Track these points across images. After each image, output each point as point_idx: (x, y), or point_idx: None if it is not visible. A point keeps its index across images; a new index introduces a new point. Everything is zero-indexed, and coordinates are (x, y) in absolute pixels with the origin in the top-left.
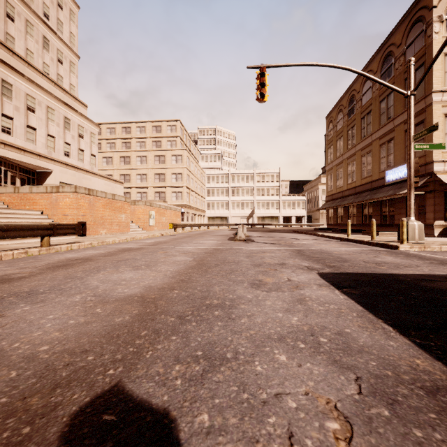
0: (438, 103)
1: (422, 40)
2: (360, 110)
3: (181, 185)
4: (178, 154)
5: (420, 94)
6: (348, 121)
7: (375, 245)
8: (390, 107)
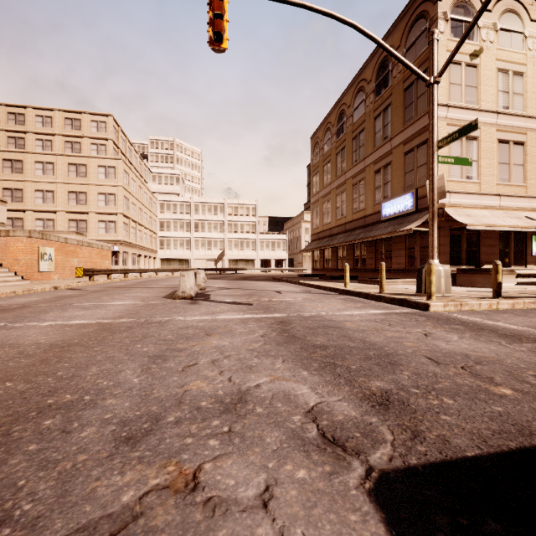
0: (444, 120)
1: (425, 40)
2: (351, 128)
3: (113, 211)
4: (109, 164)
5: (423, 108)
6: (337, 142)
7: (389, 301)
8: (387, 125)
